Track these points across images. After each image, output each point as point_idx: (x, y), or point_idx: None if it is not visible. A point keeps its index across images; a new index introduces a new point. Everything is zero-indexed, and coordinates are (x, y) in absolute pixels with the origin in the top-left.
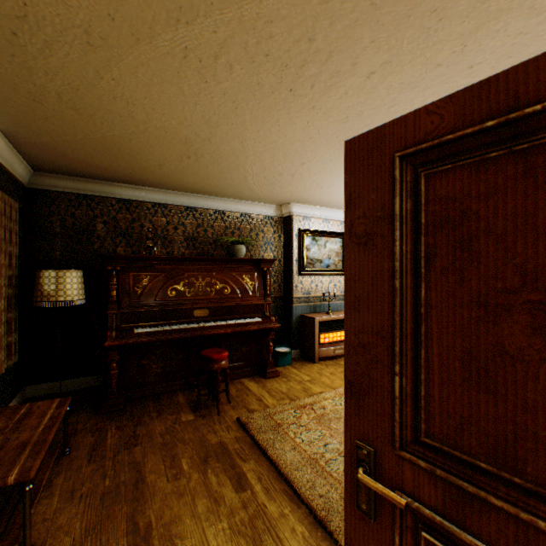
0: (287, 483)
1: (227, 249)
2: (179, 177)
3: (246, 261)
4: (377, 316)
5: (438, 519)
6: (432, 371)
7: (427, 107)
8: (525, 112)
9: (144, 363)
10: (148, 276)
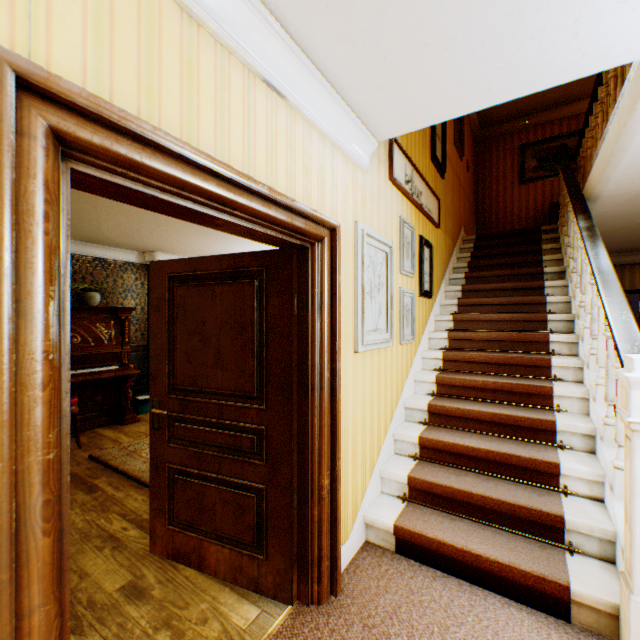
0: (136, 481)
1: (77, 296)
2: None
3: (102, 309)
4: (162, 342)
5: (180, 414)
6: (178, 360)
7: (178, 260)
8: (198, 273)
9: None
10: None
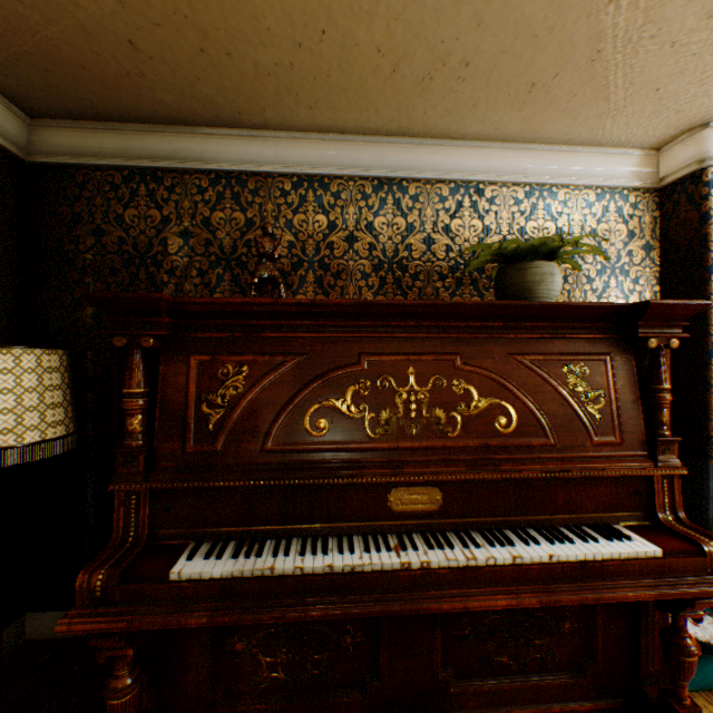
0: None
1: (496, 281)
2: (338, 23)
3: (576, 314)
4: None
5: None
6: None
7: None
8: None
9: (235, 644)
10: (241, 369)
